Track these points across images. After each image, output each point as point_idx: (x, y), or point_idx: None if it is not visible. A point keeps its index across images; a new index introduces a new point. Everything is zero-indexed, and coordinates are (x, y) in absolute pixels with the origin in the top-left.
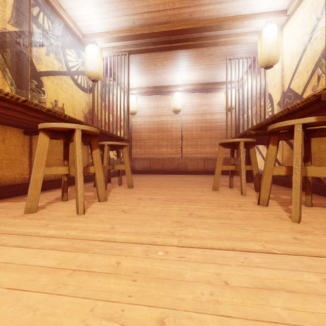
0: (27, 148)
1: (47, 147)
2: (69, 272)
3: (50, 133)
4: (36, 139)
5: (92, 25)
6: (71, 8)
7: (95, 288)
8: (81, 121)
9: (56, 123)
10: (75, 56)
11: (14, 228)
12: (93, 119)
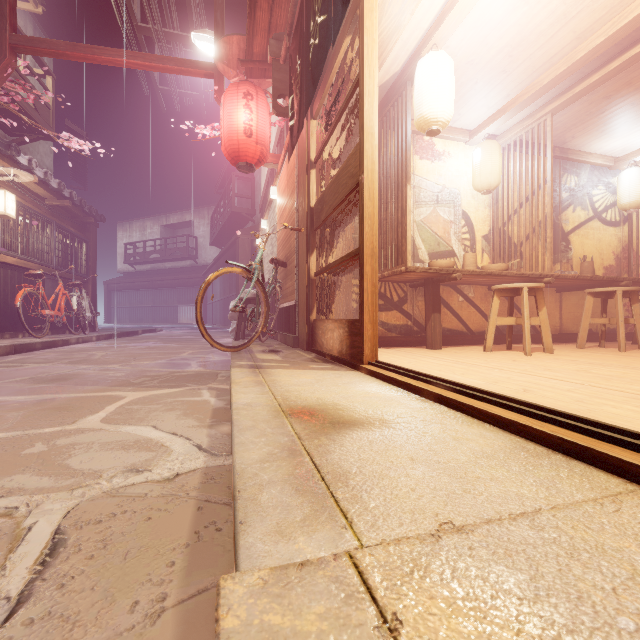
0: (558, 304)
1: (591, 304)
2: (623, 357)
3: (594, 294)
4: (564, 295)
5: (628, 146)
6: (599, 149)
7: (637, 359)
8: (618, 277)
9: (601, 288)
10: (602, 191)
11: (579, 350)
12: (629, 258)
